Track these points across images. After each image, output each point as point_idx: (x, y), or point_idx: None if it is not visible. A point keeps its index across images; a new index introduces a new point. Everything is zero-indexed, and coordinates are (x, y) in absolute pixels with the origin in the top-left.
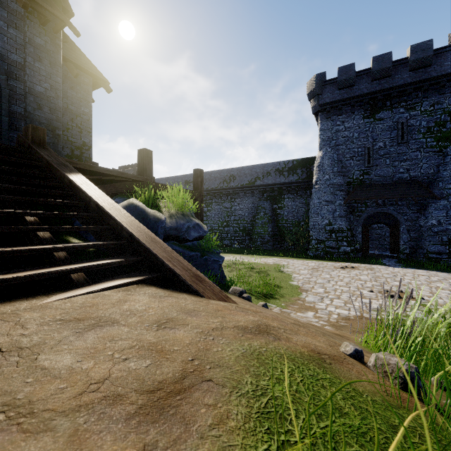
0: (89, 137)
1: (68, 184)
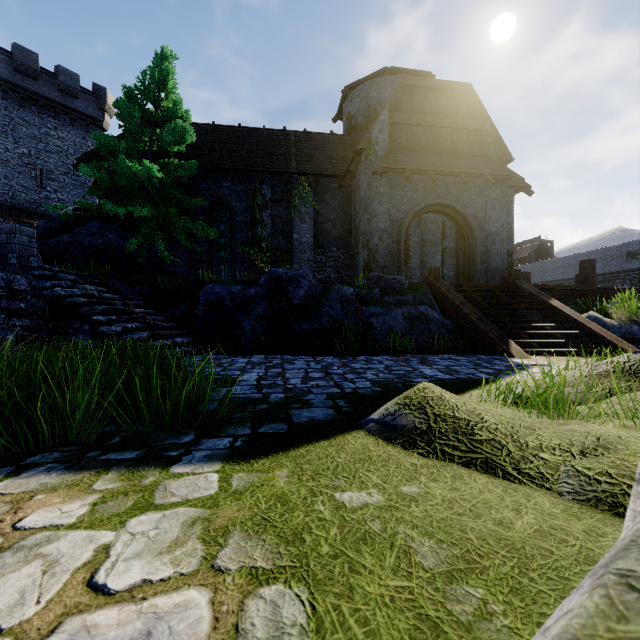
0: (510, 244)
1: (549, 307)
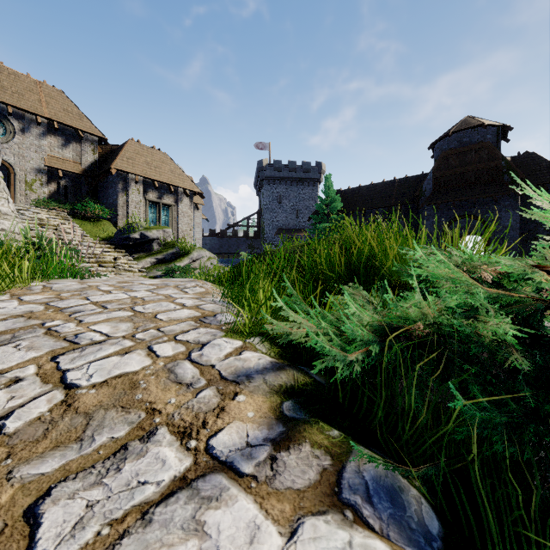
0: None
1: None
